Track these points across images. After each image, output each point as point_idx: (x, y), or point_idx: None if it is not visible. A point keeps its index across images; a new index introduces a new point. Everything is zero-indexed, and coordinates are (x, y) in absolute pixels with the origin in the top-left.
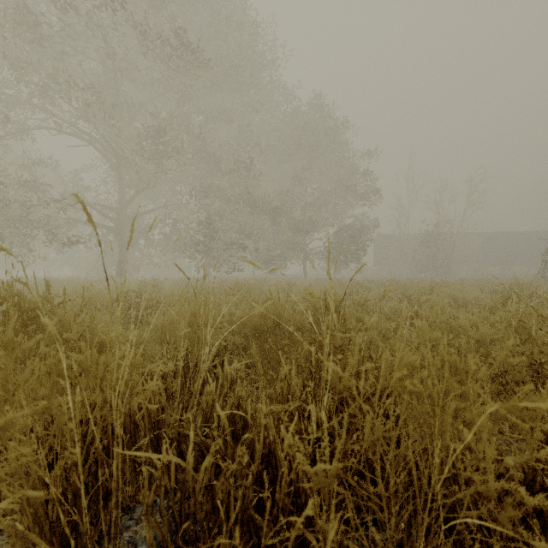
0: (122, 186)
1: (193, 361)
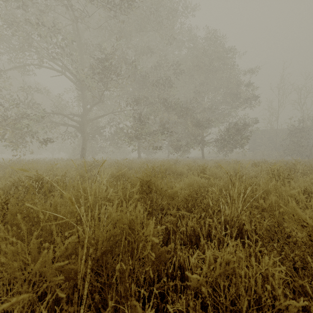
0: (84, 100)
1: None
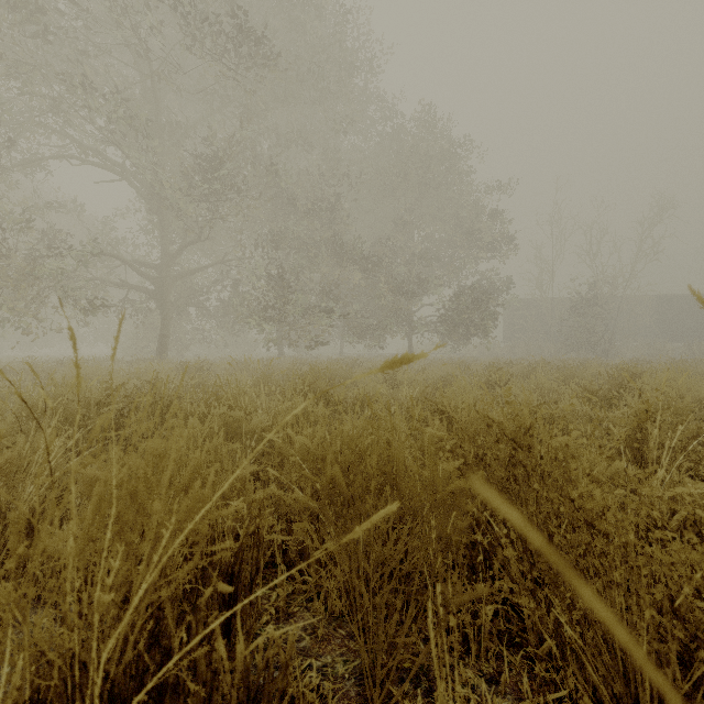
0: (164, 234)
1: (113, 667)
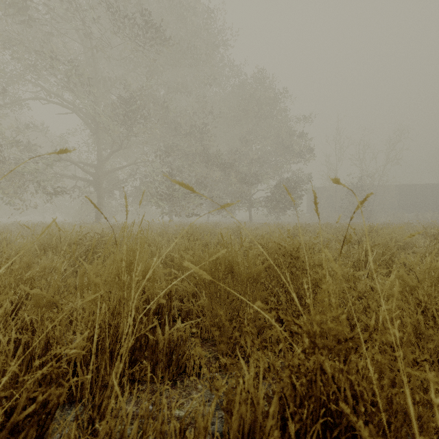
0: (99, 146)
1: (122, 326)
